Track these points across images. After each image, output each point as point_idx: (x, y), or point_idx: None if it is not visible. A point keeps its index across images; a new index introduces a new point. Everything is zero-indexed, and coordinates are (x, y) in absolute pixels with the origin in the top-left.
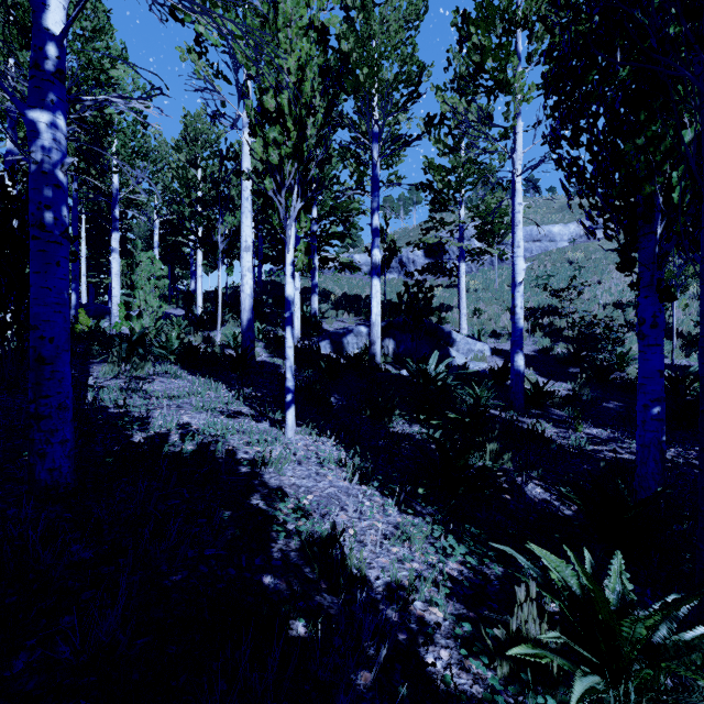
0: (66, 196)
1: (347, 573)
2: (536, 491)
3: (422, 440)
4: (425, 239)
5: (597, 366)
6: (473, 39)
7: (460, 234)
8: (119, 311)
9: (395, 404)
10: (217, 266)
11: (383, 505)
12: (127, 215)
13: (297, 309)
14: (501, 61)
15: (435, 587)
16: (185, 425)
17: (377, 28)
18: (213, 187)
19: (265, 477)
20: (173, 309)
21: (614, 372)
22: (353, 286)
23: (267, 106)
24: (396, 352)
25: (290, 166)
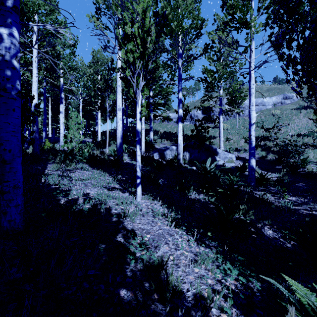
0: (19, 74)
1: (170, 289)
2: (269, 232)
3: (205, 202)
4: (203, 104)
5: (291, 165)
6: (229, 2)
7: (220, 102)
8: (63, 140)
9: (191, 184)
10: (106, 119)
11: (188, 240)
12: (68, 97)
13: (143, 138)
14: (243, 12)
15: (222, 297)
16: (87, 194)
17: (181, 2)
18: (105, 82)
19: (125, 224)
20: (88, 139)
21: (300, 168)
22: (169, 128)
23: (127, 31)
24: (190, 158)
25: (139, 63)
